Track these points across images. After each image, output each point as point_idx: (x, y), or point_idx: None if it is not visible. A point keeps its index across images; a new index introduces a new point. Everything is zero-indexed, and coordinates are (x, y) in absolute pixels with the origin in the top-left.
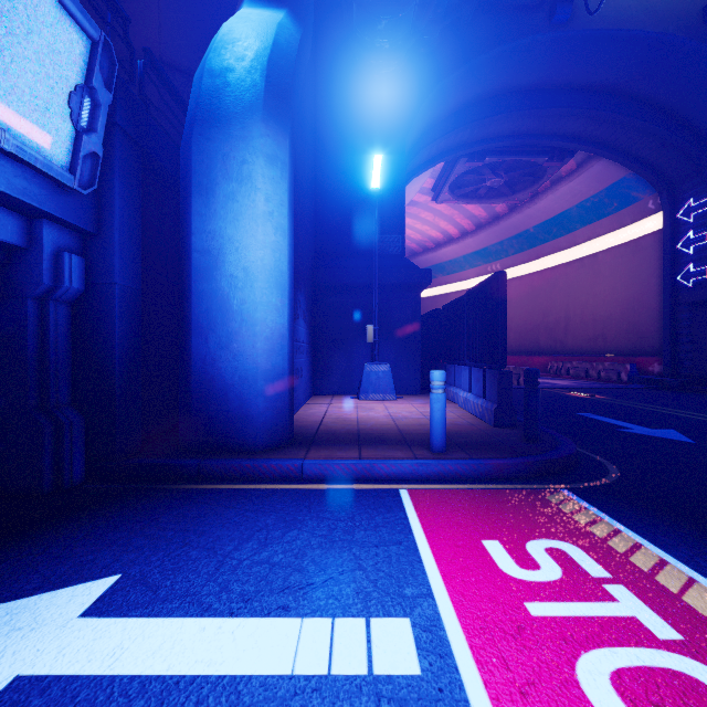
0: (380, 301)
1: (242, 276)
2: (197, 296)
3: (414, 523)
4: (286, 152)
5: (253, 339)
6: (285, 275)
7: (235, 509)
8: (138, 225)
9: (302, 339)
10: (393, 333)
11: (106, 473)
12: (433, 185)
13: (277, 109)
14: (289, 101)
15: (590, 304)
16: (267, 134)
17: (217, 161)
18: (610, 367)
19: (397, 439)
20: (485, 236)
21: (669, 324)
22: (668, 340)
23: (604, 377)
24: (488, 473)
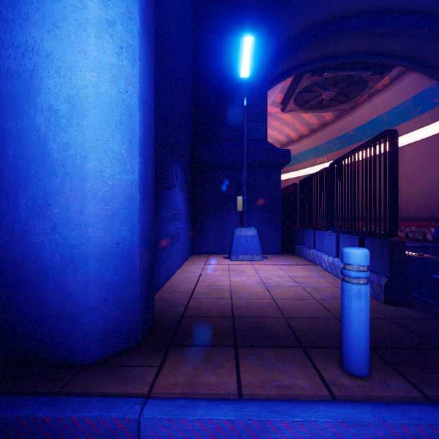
0: (247, 176)
1: (65, 109)
2: (0, 139)
3: None
4: None
5: (81, 201)
6: (134, 115)
7: None
8: None
9: (179, 207)
10: (258, 203)
11: None
12: (282, 99)
13: None
14: None
15: None
16: None
17: None
18: (416, 230)
19: (282, 330)
20: (316, 138)
21: None
22: None
23: (411, 237)
24: None
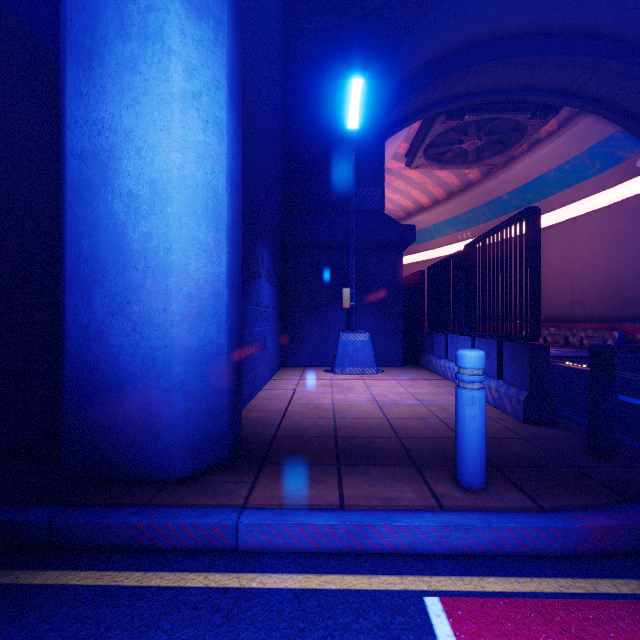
0: (357, 261)
1: (147, 195)
2: (74, 228)
3: None
4: (224, 6)
5: (165, 298)
6: (222, 198)
7: None
8: None
9: (265, 303)
10: (372, 297)
11: None
12: (407, 150)
13: None
14: None
15: (567, 270)
16: None
17: (106, 7)
18: (594, 334)
19: (394, 450)
20: (456, 205)
21: None
22: None
23: (587, 344)
24: (582, 544)
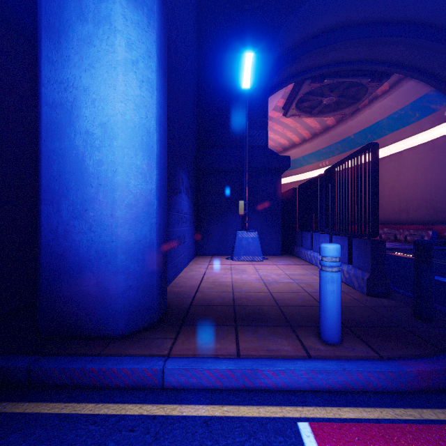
0: (249, 181)
1: (99, 133)
2: (47, 157)
3: None
4: None
5: (112, 207)
6: (153, 136)
7: None
8: None
9: (184, 211)
10: (259, 206)
11: None
12: (284, 104)
13: None
14: None
15: (396, 188)
16: None
17: None
18: (414, 233)
19: (275, 314)
20: (318, 142)
21: None
22: None
23: (410, 240)
24: (411, 383)
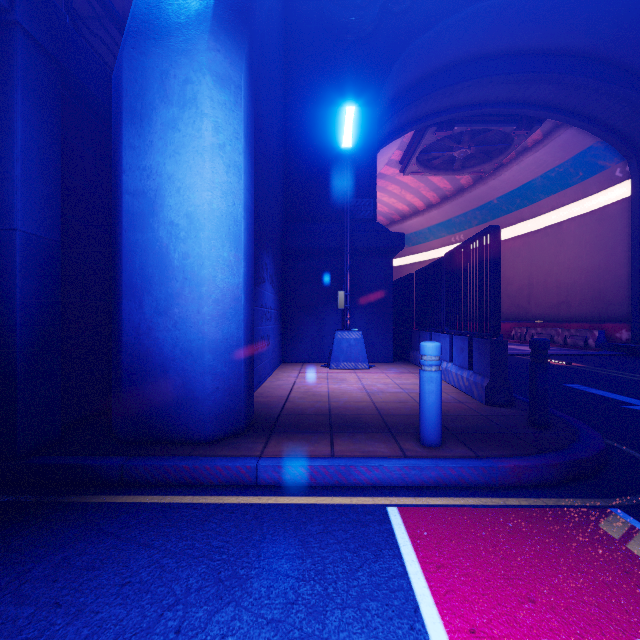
0: (351, 266)
1: (185, 224)
2: (128, 249)
3: (420, 587)
4: (242, 75)
5: (198, 303)
6: (240, 224)
7: (150, 550)
8: (56, 161)
9: (269, 305)
10: (365, 299)
11: (2, 476)
12: (401, 157)
13: (231, 23)
14: (247, 17)
15: (554, 272)
16: (217, 48)
17: (153, 81)
18: (576, 333)
19: (376, 423)
20: (449, 208)
21: (639, 290)
22: (638, 307)
23: (571, 343)
24: (503, 479)
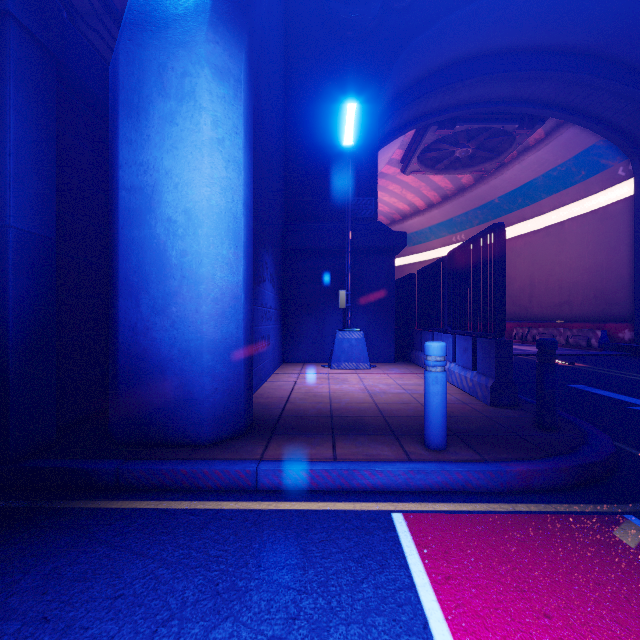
0: (352, 265)
1: (182, 220)
2: (125, 246)
3: (428, 600)
4: (241, 68)
5: (197, 301)
6: (240, 221)
7: (145, 560)
8: (50, 156)
9: (269, 304)
10: (366, 298)
11: None
12: (402, 156)
13: (231, 15)
14: (247, 9)
15: (555, 271)
16: (216, 40)
17: (150, 73)
18: (579, 333)
19: (379, 424)
20: (450, 208)
21: None
22: None
23: (573, 343)
24: (511, 483)
